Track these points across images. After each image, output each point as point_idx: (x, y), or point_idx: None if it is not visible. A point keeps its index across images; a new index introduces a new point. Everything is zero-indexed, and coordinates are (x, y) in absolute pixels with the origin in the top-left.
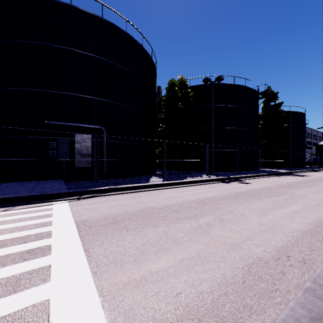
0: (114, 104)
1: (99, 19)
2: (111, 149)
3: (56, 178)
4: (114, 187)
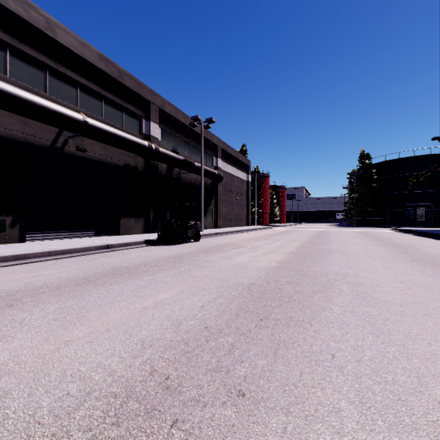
0: (437, 191)
1: (428, 155)
2: (435, 213)
3: (407, 225)
4: (438, 227)
